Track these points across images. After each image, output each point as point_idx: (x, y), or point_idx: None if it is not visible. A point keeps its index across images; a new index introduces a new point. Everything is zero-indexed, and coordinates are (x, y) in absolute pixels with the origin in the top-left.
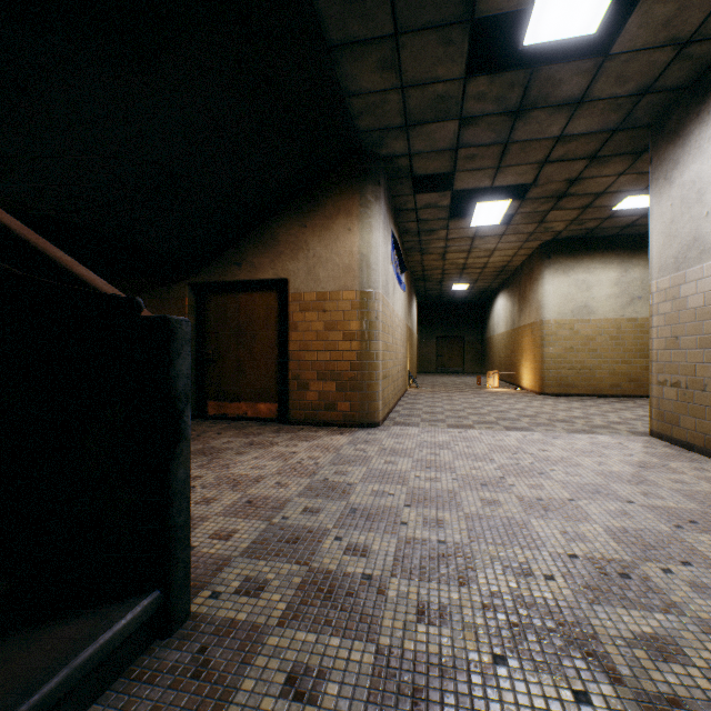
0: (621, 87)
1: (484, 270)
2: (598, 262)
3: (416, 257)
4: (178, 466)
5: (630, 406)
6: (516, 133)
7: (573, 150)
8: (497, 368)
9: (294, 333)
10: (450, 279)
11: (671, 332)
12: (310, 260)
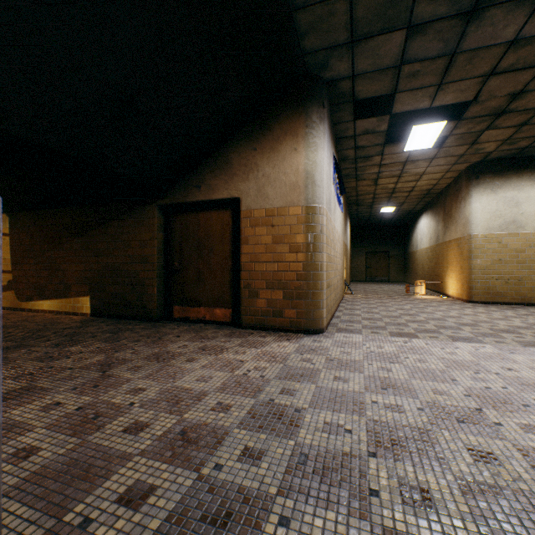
0: None
1: (411, 193)
2: (527, 180)
3: (351, 183)
4: None
5: None
6: (465, 41)
7: (525, 57)
8: (420, 277)
9: (246, 246)
10: (379, 203)
11: None
12: (259, 180)
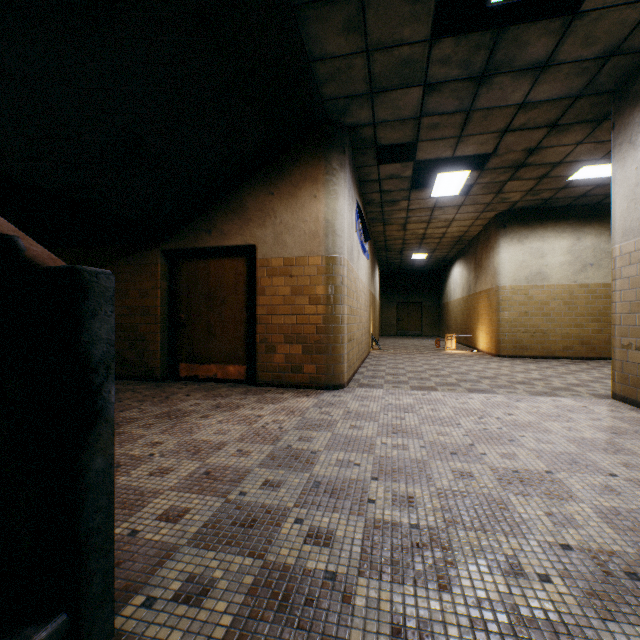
0: (588, 49)
1: (442, 240)
2: (551, 231)
3: (378, 227)
4: (93, 454)
5: (584, 367)
6: (479, 100)
7: (534, 118)
8: (453, 331)
9: (262, 298)
10: (410, 249)
11: (636, 296)
12: (277, 227)
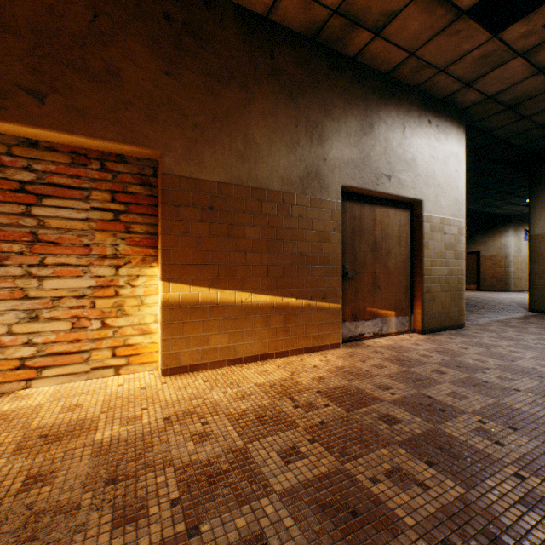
0: None
1: None
2: None
3: None
4: None
5: None
6: None
7: None
8: None
9: (481, 266)
10: None
11: None
12: (486, 246)
